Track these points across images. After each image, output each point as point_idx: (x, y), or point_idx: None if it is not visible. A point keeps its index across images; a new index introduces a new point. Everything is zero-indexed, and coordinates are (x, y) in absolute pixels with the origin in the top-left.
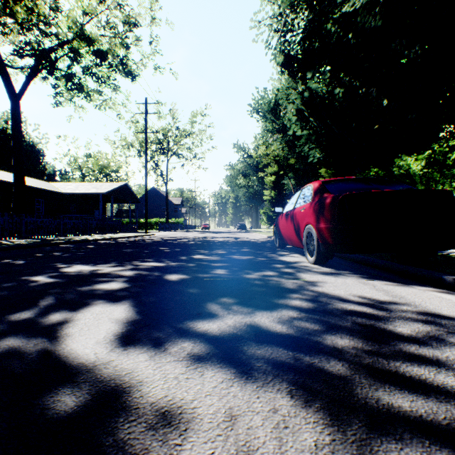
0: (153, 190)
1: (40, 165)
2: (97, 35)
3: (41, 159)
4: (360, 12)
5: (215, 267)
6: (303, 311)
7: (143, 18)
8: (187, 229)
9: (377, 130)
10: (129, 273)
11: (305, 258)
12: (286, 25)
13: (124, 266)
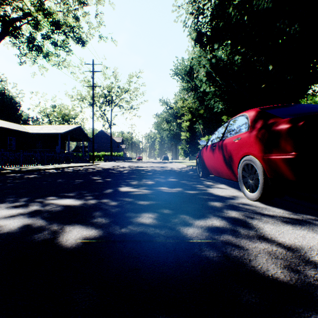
0: (101, 131)
1: (17, 113)
2: (54, 11)
3: (18, 108)
4: None
5: (141, 208)
6: None
7: (91, 0)
8: (126, 160)
9: (264, 88)
10: (15, 224)
11: (236, 190)
12: (198, 10)
13: (26, 208)
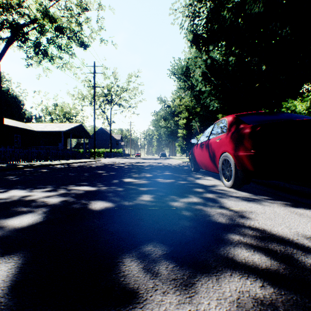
0: (101, 129)
1: (20, 111)
2: (58, 16)
3: (22, 107)
4: (247, 1)
5: (142, 192)
6: (265, 279)
7: (93, 5)
8: (125, 156)
9: (258, 87)
10: (55, 200)
11: (219, 181)
12: (194, 13)
13: (56, 191)
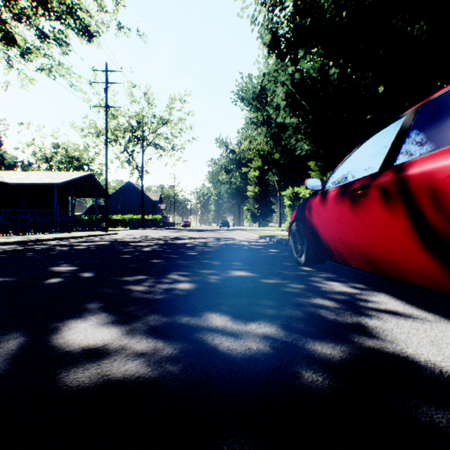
0: (128, 184)
1: None
2: None
3: None
4: None
5: None
6: None
7: None
8: (165, 226)
9: (370, 120)
10: None
11: None
12: None
13: None
